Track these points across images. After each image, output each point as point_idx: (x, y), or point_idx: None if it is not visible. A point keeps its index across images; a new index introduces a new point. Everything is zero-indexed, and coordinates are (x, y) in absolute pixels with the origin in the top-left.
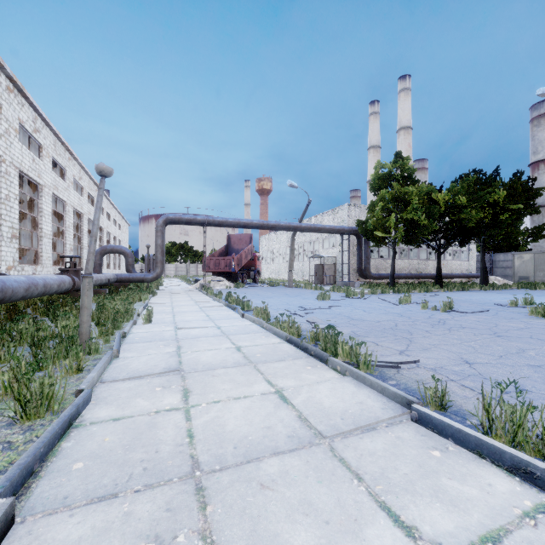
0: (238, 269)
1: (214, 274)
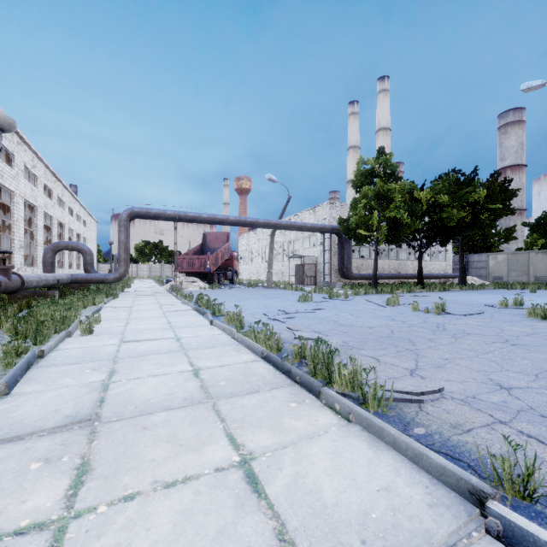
0: (213, 269)
1: (187, 274)
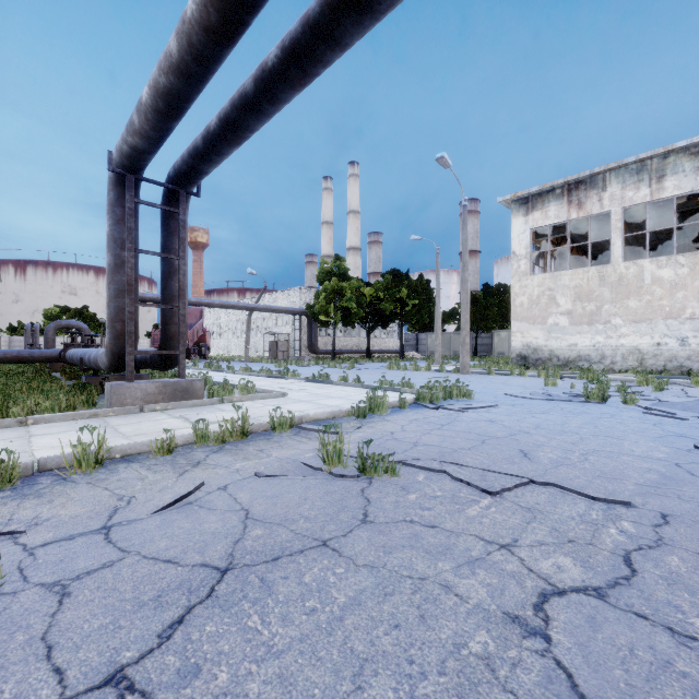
0: (191, 345)
1: None
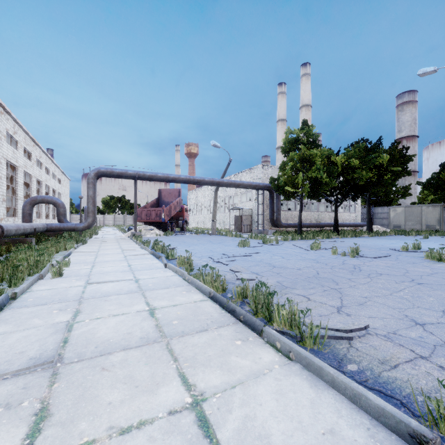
0: (167, 219)
1: (146, 224)
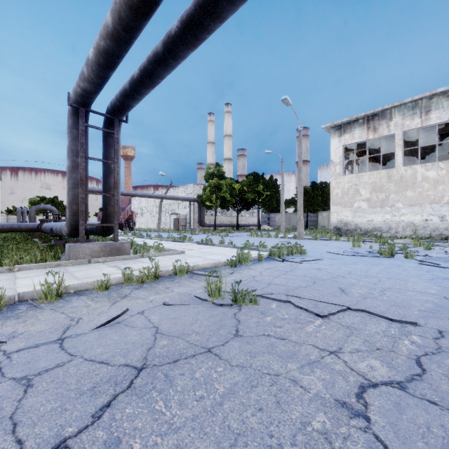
0: (123, 221)
1: None
